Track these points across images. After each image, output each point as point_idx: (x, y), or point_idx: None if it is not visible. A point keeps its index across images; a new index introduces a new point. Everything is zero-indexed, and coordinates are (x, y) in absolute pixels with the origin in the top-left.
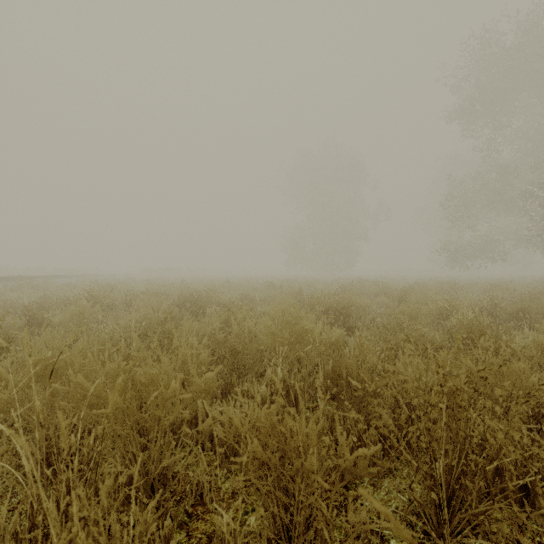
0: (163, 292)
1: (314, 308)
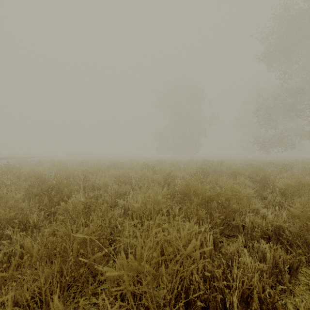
0: (58, 172)
1: (189, 198)
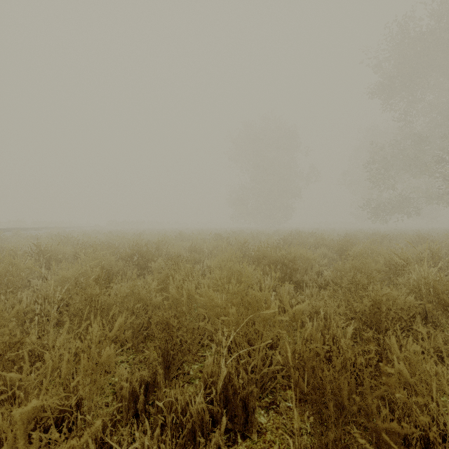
0: (119, 244)
1: (260, 262)
